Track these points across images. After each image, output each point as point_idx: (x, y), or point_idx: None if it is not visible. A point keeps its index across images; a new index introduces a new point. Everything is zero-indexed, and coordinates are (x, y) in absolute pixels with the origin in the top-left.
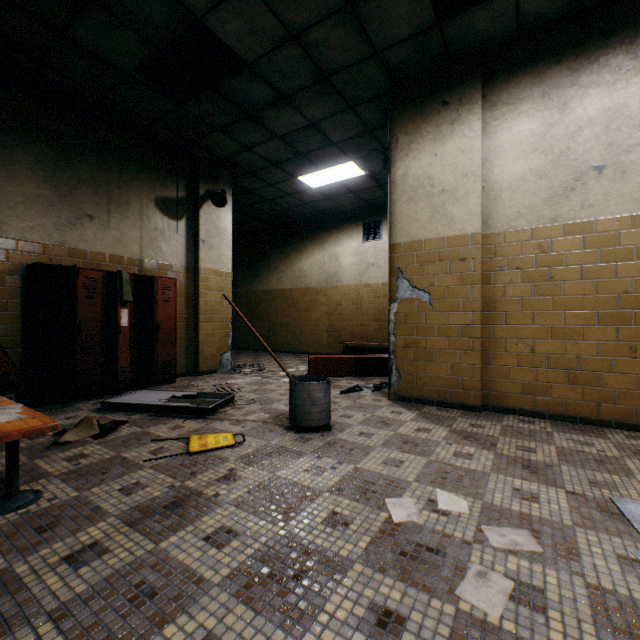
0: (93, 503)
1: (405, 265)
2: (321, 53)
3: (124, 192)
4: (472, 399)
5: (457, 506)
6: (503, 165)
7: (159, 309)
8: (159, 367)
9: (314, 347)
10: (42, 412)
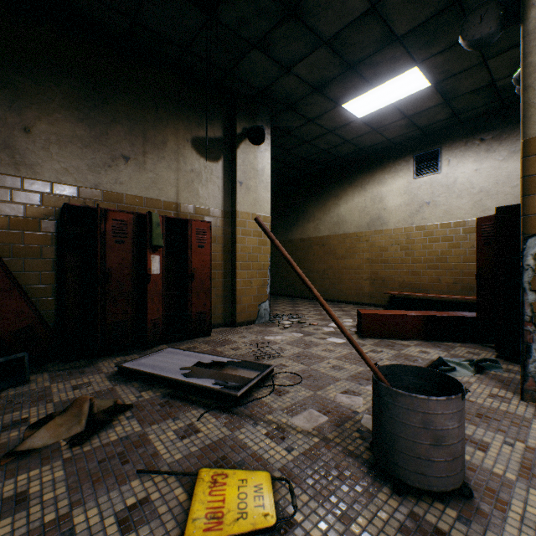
0: None
1: None
2: None
3: (160, 132)
4: None
5: None
6: None
7: (193, 255)
8: (193, 318)
9: (353, 296)
10: (61, 372)
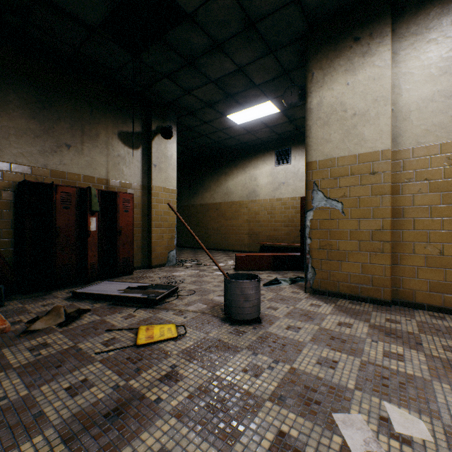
0: (38, 406)
1: (320, 179)
2: (250, 0)
3: (94, 127)
4: (382, 295)
5: (416, 430)
6: (411, 89)
7: (120, 217)
8: (120, 262)
9: (238, 246)
10: (26, 299)
